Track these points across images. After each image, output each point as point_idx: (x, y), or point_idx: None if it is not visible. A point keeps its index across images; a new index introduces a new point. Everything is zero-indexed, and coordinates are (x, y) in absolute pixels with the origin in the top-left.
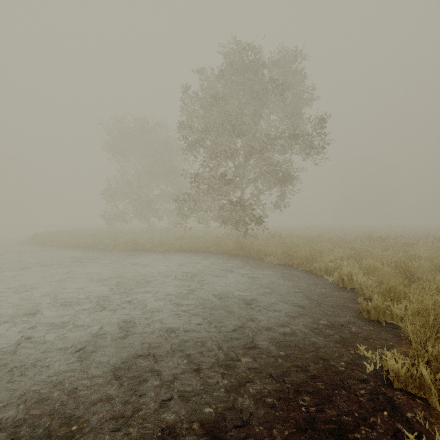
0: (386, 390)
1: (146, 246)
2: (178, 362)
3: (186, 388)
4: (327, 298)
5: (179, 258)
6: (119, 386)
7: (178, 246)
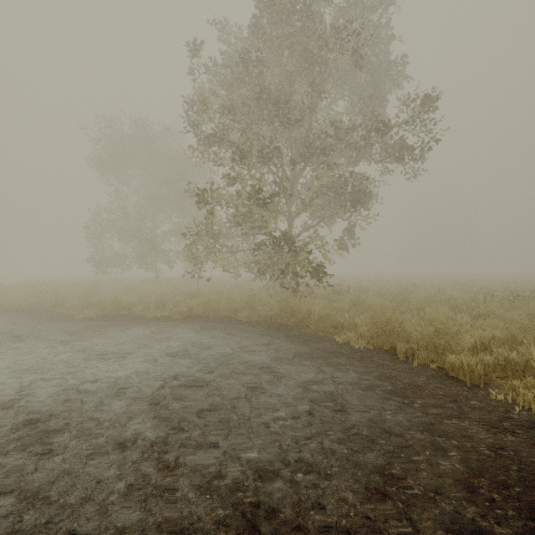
0: None
1: (135, 309)
2: None
3: None
4: None
5: (180, 333)
6: None
7: (186, 309)
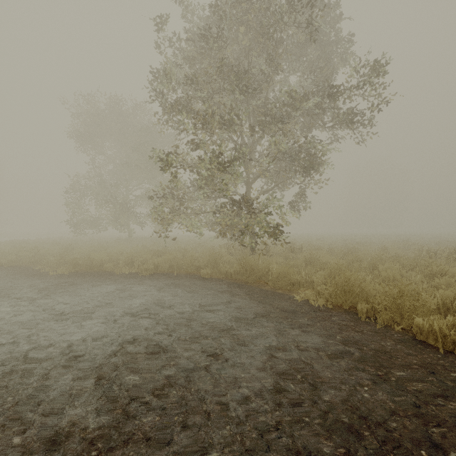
0: None
1: (105, 266)
2: None
3: None
4: None
5: (145, 290)
6: None
7: (152, 266)
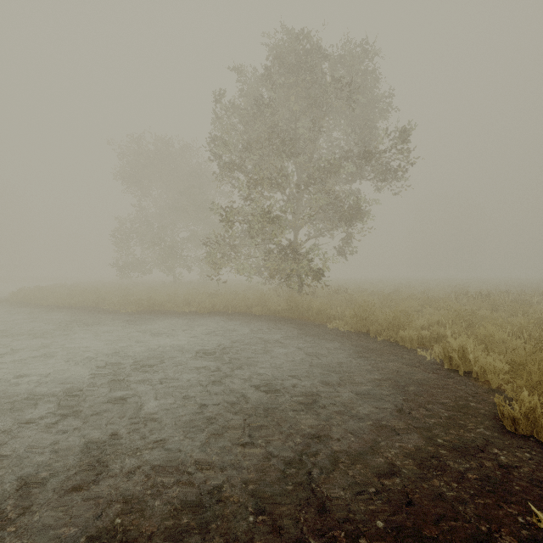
0: None
1: (166, 306)
2: None
3: None
4: (433, 391)
5: (209, 322)
6: None
7: (209, 306)
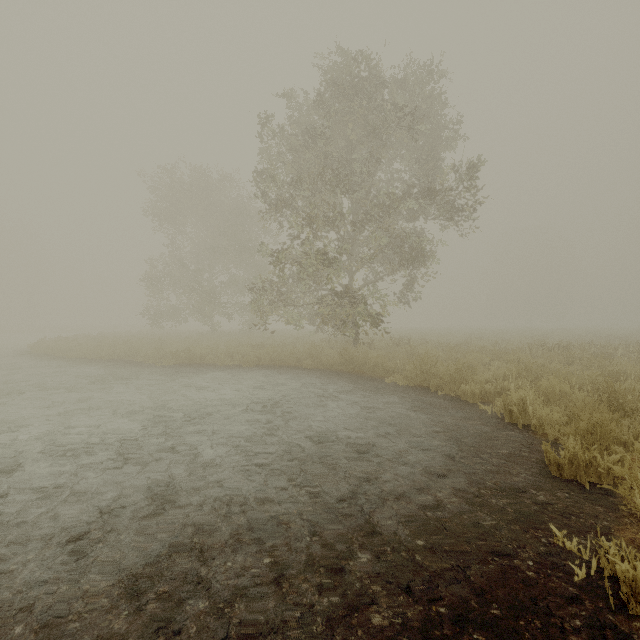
0: (616, 620)
1: (207, 358)
2: (244, 562)
3: (256, 616)
4: (488, 442)
5: (255, 376)
6: (136, 613)
7: (254, 358)
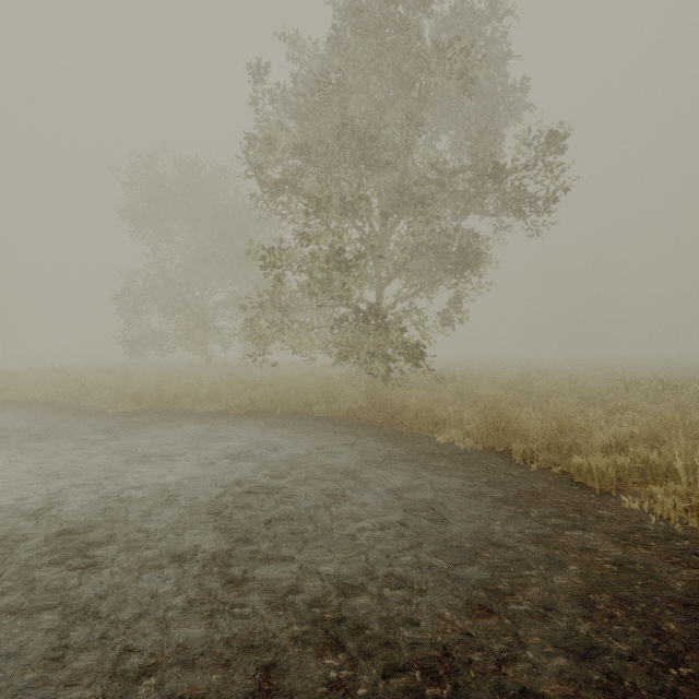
0: None
1: (181, 401)
2: None
3: None
4: None
5: (241, 431)
6: None
7: (246, 402)
